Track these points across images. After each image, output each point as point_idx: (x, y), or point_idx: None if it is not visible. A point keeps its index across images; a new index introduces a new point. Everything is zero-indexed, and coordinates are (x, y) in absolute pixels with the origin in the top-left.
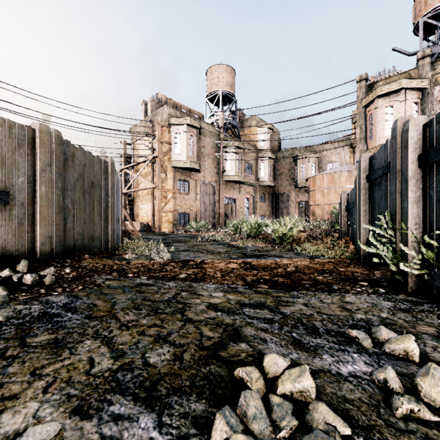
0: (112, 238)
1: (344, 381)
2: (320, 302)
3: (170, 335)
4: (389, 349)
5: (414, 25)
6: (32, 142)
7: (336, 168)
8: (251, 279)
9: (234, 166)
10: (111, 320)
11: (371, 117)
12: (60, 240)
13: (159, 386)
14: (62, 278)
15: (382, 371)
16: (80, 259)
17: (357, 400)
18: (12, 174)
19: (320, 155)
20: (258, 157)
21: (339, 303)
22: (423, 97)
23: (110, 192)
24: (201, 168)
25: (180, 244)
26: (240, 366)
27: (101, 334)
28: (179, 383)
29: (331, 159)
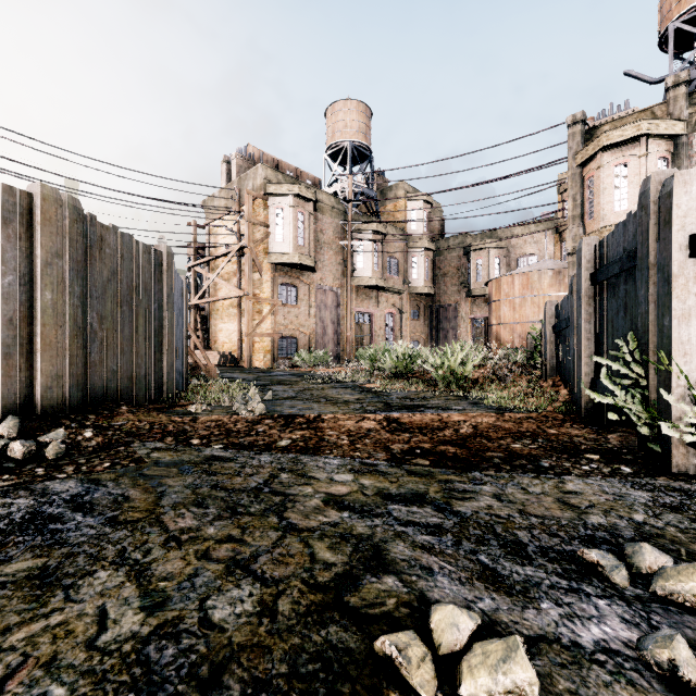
0: (169, 378)
1: (588, 662)
2: (523, 491)
3: (256, 560)
4: (664, 590)
5: (659, 35)
6: (29, 216)
7: (534, 265)
8: (401, 449)
9: (369, 261)
10: (152, 527)
11: (591, 183)
12: (79, 383)
13: (227, 676)
14: (78, 447)
15: (665, 644)
16: (112, 414)
17: None
18: None
19: (506, 244)
20: (409, 248)
21: (557, 494)
22: (676, 150)
23: (165, 303)
24: (318, 265)
25: (282, 387)
26: (386, 628)
27: (129, 557)
28: (266, 669)
29: (524, 251)
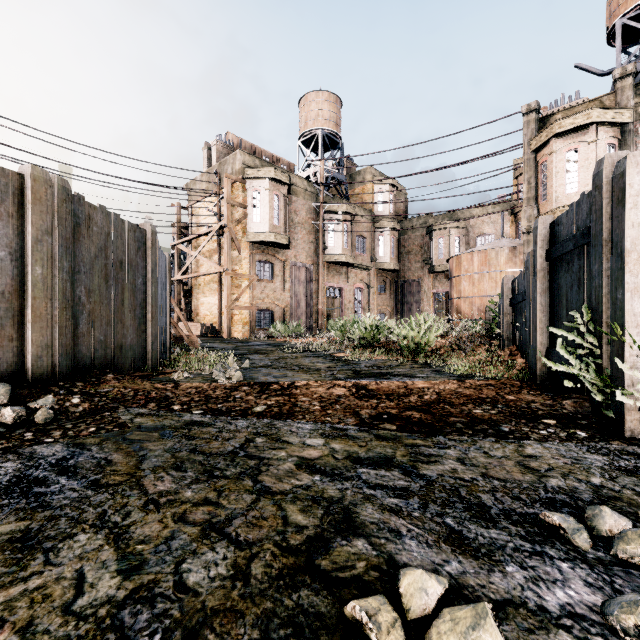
0: (153, 347)
1: (555, 627)
2: (485, 455)
3: (231, 523)
4: (625, 553)
5: (607, 30)
6: (20, 196)
7: (492, 243)
8: (369, 414)
9: (339, 240)
10: (132, 490)
11: (545, 167)
12: (67, 352)
13: None
14: (66, 412)
15: (630, 610)
16: (98, 381)
17: None
18: None
19: (466, 224)
20: (376, 228)
21: (517, 458)
22: (623, 137)
23: (150, 277)
24: (292, 244)
25: (259, 356)
26: (356, 592)
27: (109, 520)
28: (238, 635)
29: (482, 231)
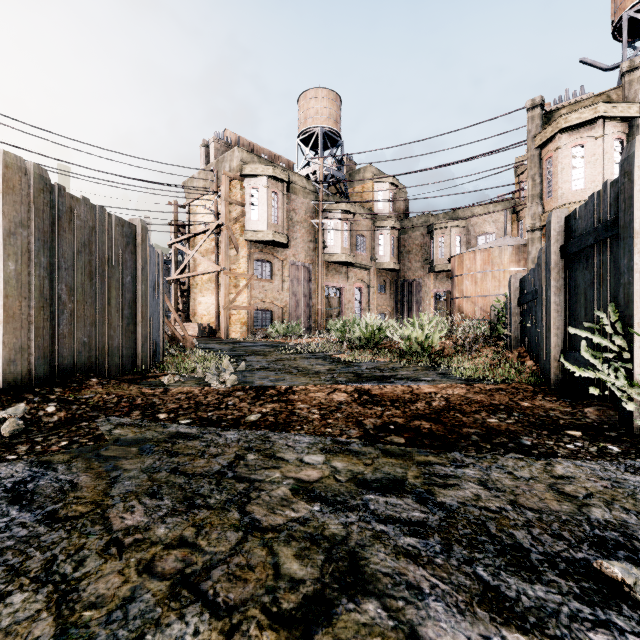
0: (143, 349)
1: None
2: (510, 476)
3: (209, 575)
4: None
5: (613, 24)
6: None
7: (495, 242)
8: (374, 424)
9: (339, 239)
10: (93, 526)
11: (550, 163)
12: (45, 355)
13: None
14: (38, 423)
15: None
16: (80, 387)
17: None
18: None
19: (467, 223)
20: (376, 227)
21: (548, 479)
22: (631, 132)
23: (139, 275)
24: (290, 243)
25: (256, 358)
26: None
27: (56, 571)
28: None
29: (483, 230)
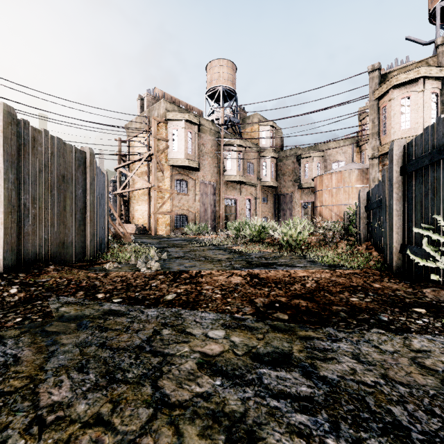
0: (91, 243)
1: None
2: (377, 350)
3: None
4: None
5: (430, 12)
6: None
7: (345, 166)
8: (263, 302)
9: (235, 165)
10: (23, 402)
11: (385, 110)
12: (13, 249)
13: None
14: (2, 302)
15: None
16: (39, 272)
17: None
18: None
19: (324, 154)
20: (260, 157)
21: (409, 353)
22: (443, 88)
23: (88, 189)
24: (201, 167)
25: (175, 249)
26: None
27: None
28: None
29: (336, 159)
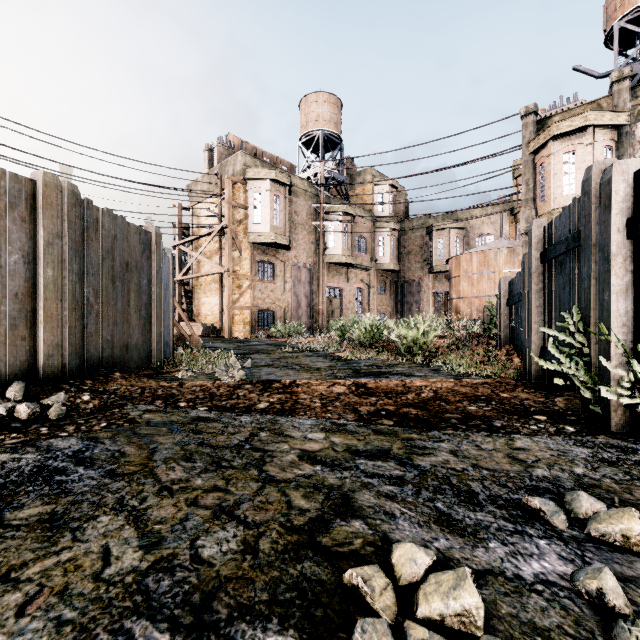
0: (157, 347)
1: (528, 591)
2: (476, 448)
3: (239, 507)
4: (597, 532)
5: (605, 33)
6: (32, 201)
7: (490, 244)
8: (368, 411)
9: (340, 240)
10: (146, 479)
11: (543, 169)
12: (77, 351)
13: (216, 603)
14: (77, 409)
15: (594, 576)
16: (106, 379)
17: (555, 630)
18: (0, 250)
19: (465, 224)
20: (376, 228)
21: (507, 450)
22: (620, 139)
23: (154, 279)
24: (292, 244)
25: (260, 356)
26: (354, 564)
27: (127, 504)
28: (249, 597)
29: (481, 231)
